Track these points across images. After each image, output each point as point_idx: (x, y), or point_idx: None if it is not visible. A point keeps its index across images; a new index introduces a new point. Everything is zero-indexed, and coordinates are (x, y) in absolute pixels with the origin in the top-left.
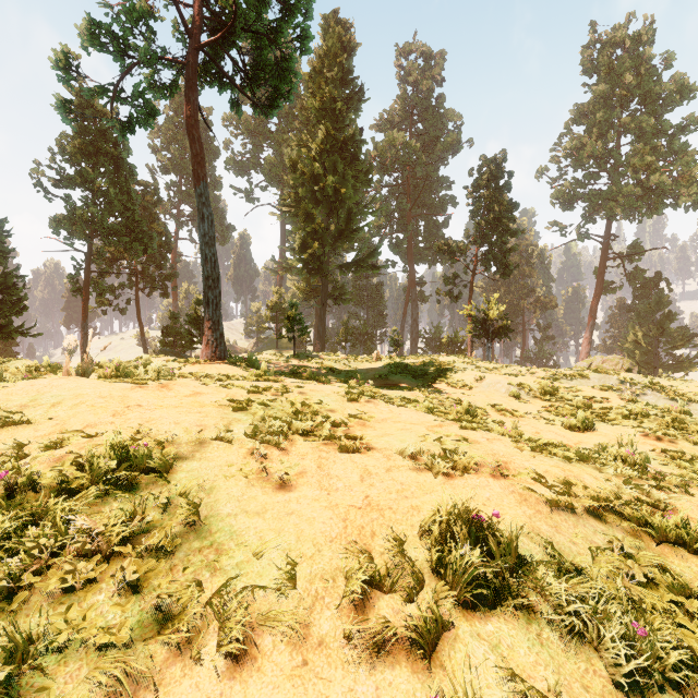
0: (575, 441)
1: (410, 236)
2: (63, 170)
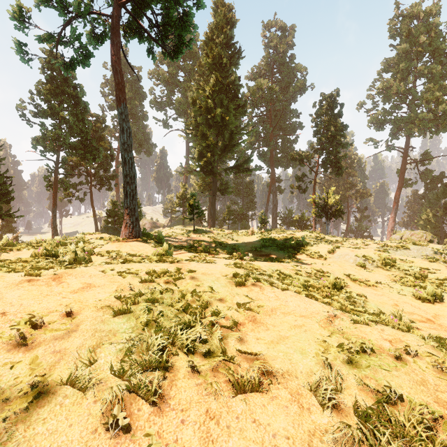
0: (432, 313)
1: (272, 149)
2: (40, 106)
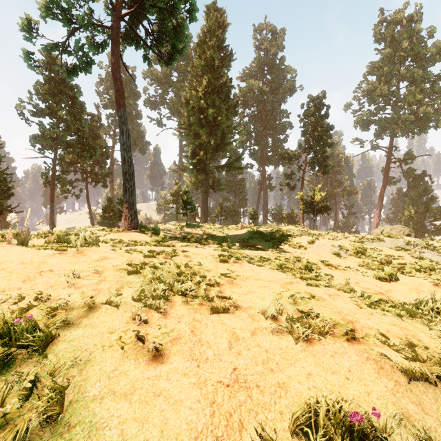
0: (385, 289)
1: (262, 148)
2: (38, 105)
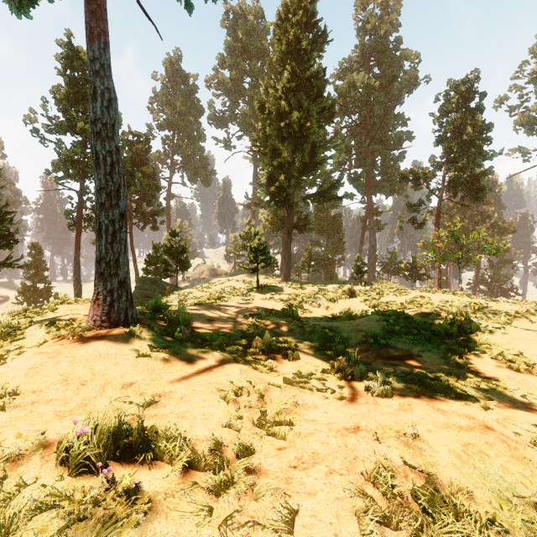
0: None
1: (368, 170)
2: (57, 118)
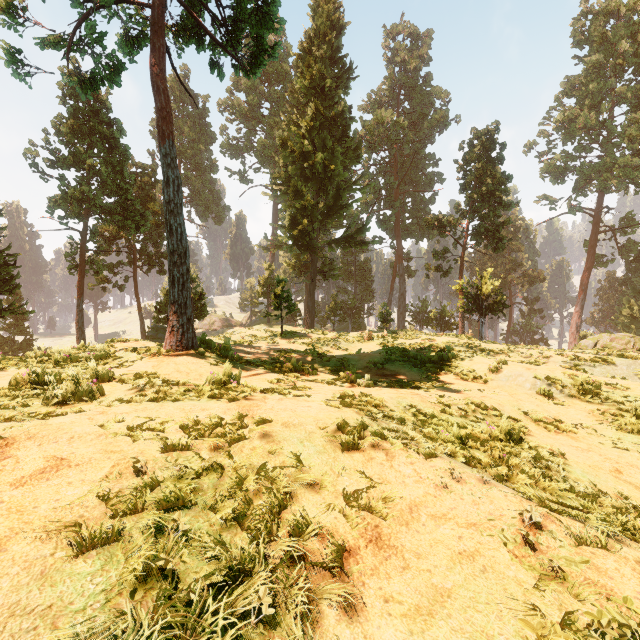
0: None
1: (398, 212)
2: (59, 151)
